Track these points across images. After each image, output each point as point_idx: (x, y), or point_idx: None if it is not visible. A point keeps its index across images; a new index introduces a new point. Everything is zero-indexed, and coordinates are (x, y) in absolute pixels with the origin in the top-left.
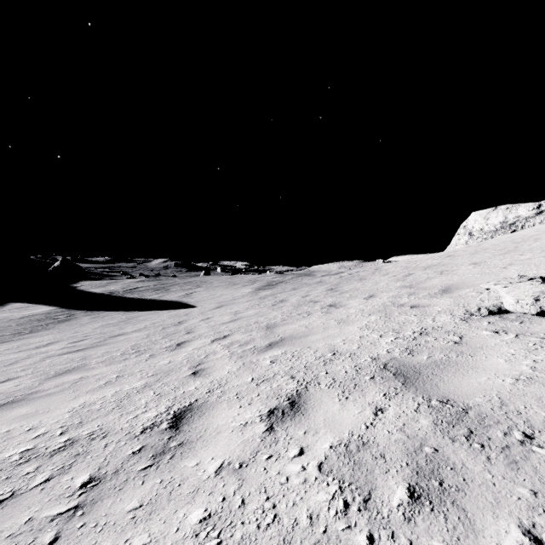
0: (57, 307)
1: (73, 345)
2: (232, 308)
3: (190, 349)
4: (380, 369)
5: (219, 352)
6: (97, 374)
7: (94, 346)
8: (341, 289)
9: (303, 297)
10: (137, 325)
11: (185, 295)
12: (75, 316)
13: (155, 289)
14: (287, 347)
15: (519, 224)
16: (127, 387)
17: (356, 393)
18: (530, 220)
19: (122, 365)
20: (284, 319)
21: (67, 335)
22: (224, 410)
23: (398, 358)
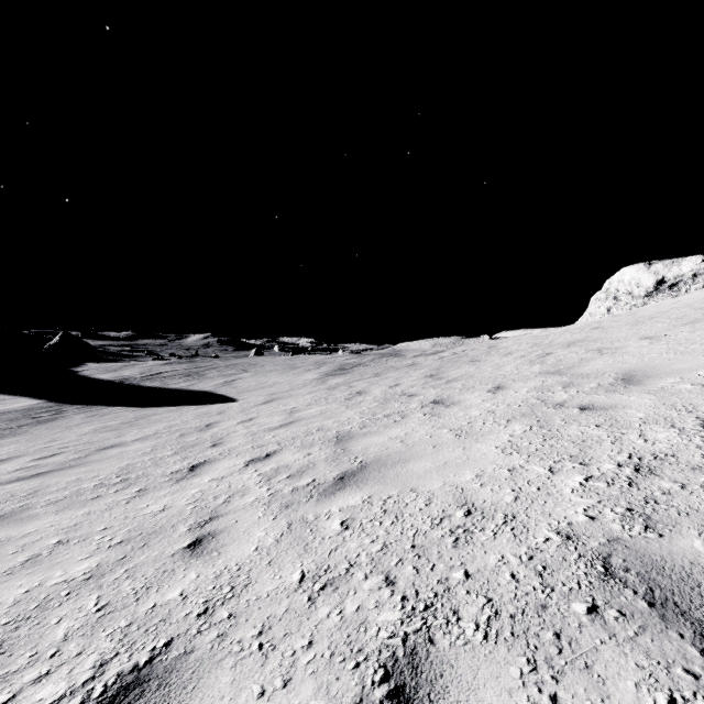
0: (43, 401)
1: (36, 464)
2: (287, 404)
3: (206, 480)
4: (598, 575)
5: (251, 489)
6: (29, 533)
7: (64, 466)
8: (445, 375)
9: (391, 387)
10: (145, 430)
11: (224, 384)
12: (64, 414)
13: (185, 375)
14: (372, 487)
15: (683, 285)
16: (57, 575)
17: (575, 681)
18: (698, 281)
19: (82, 513)
20: (365, 425)
21: (37, 446)
22: (219, 701)
23: (625, 539)
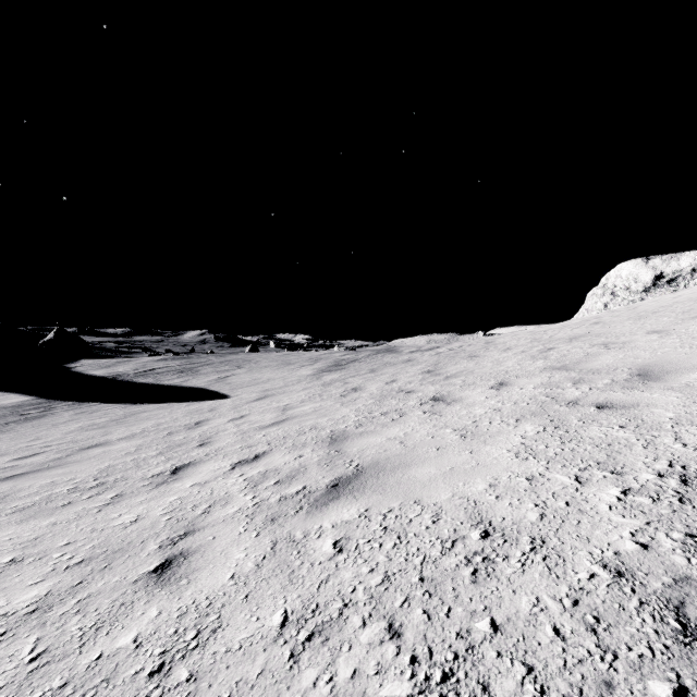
0: (34, 397)
1: (14, 464)
2: (280, 400)
3: (188, 485)
4: (675, 635)
5: (235, 497)
6: None
7: (42, 468)
8: (444, 371)
9: (388, 384)
10: (132, 428)
11: (218, 380)
12: (53, 410)
13: (179, 371)
14: (370, 498)
15: (682, 281)
16: None
17: None
18: (696, 276)
19: (47, 523)
20: (361, 424)
21: (19, 445)
22: None
23: (696, 578)
